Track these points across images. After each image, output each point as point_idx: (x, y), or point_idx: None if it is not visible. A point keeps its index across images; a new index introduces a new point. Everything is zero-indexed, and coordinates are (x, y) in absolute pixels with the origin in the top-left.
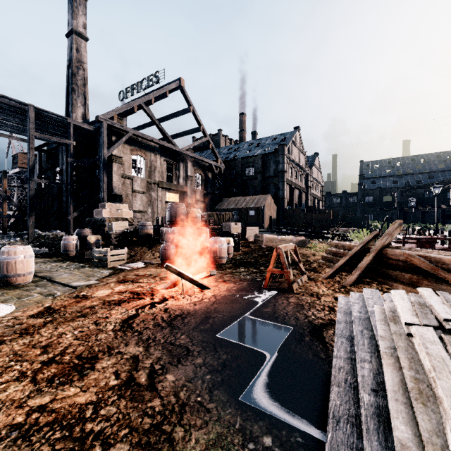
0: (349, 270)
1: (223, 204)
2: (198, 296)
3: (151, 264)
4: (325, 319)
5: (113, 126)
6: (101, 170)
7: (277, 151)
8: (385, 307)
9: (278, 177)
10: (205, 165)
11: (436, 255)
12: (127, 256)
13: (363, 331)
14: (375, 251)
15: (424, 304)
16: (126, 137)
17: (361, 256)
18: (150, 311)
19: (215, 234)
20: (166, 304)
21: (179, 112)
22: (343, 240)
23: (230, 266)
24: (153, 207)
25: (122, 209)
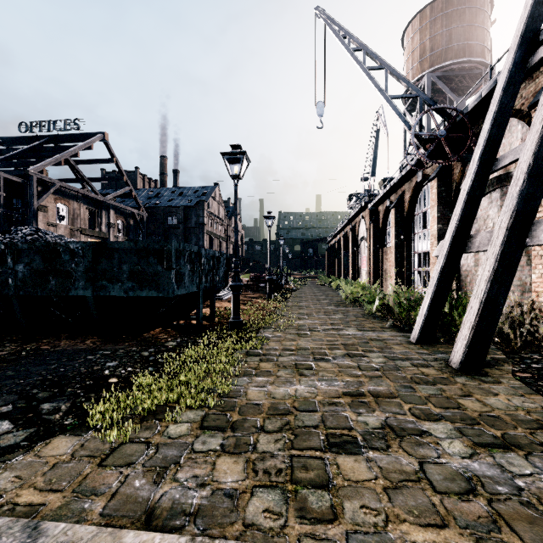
0: None
1: None
2: None
3: None
4: None
5: (41, 179)
6: (30, 219)
7: (199, 206)
8: None
9: (199, 228)
10: (127, 213)
11: None
12: None
13: None
14: None
15: None
16: (54, 189)
17: None
18: None
19: None
20: None
21: (100, 160)
22: None
23: None
24: None
25: None
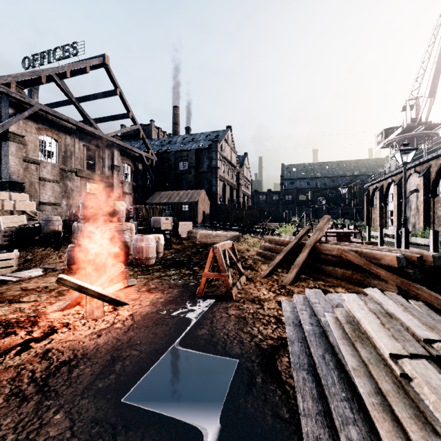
0: (284, 267)
1: (155, 198)
2: (108, 318)
3: (52, 271)
4: (274, 338)
5: (9, 95)
6: None
7: (211, 148)
8: (339, 316)
9: (212, 173)
10: (135, 156)
11: (367, 250)
12: (21, 261)
13: (326, 357)
14: (309, 246)
15: (386, 313)
16: (30, 112)
17: (295, 251)
18: (15, 360)
19: (143, 230)
20: (50, 341)
21: (103, 93)
22: (271, 234)
23: (159, 268)
24: (69, 199)
25: (19, 200)
